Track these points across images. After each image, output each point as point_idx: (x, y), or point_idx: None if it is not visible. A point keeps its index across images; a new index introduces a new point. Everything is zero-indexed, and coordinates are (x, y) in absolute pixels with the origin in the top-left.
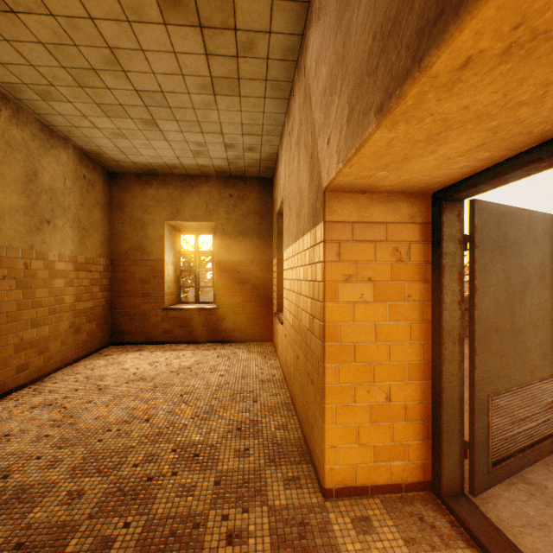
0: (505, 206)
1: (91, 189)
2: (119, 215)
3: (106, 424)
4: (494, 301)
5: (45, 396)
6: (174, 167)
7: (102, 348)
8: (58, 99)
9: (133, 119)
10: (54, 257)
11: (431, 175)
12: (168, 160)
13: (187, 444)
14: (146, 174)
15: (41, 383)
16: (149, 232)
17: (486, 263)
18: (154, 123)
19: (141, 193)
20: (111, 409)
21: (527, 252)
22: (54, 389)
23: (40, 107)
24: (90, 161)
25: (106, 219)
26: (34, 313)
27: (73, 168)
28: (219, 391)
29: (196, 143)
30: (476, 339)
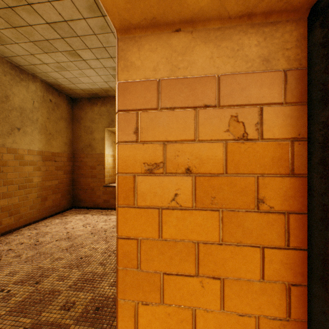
0: None
1: (56, 109)
2: (78, 125)
3: (7, 282)
4: None
5: (0, 246)
6: (108, 90)
7: (66, 210)
8: (8, 42)
9: (61, 52)
10: (23, 152)
11: None
12: (101, 85)
13: (41, 322)
14: (93, 97)
15: (9, 235)
16: (95, 136)
17: None
18: (76, 54)
19: (90, 110)
20: (24, 266)
21: None
22: (11, 241)
23: (4, 51)
24: (55, 90)
25: (69, 128)
26: (6, 188)
27: (40, 95)
28: (110, 257)
29: (112, 67)
30: None
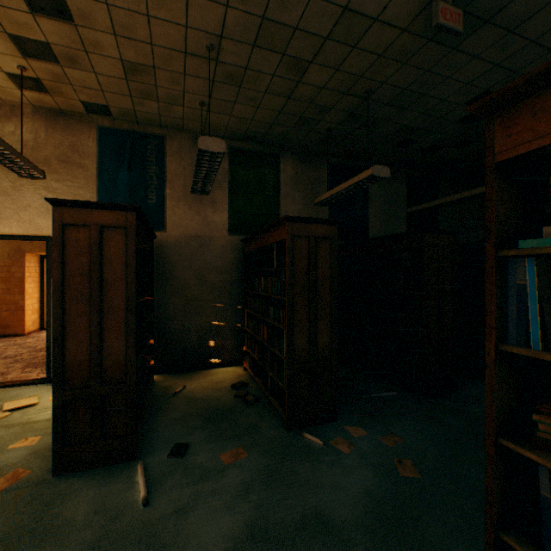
0: None
1: None
2: None
3: None
4: None
5: None
6: None
7: None
8: None
9: None
10: None
11: None
12: None
13: None
14: None
15: None
16: None
17: None
18: None
19: None
20: None
21: None
22: None
23: None
24: None
25: None
26: None
27: None
28: None
29: None
30: None
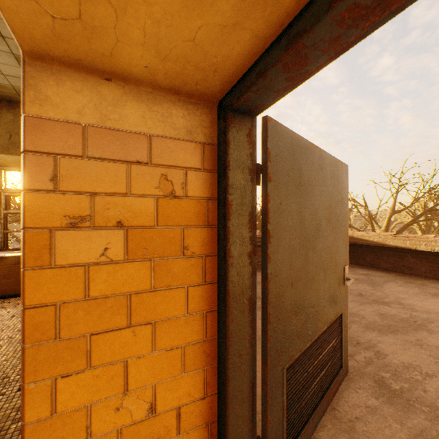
0: (300, 137)
1: None
2: None
3: None
4: (290, 249)
5: None
6: None
7: None
8: None
9: None
10: None
11: (198, 41)
12: None
13: None
14: None
15: None
16: None
17: (281, 201)
18: None
19: None
20: None
21: (319, 193)
22: None
23: None
24: None
25: None
26: None
27: None
28: None
29: None
30: (270, 301)
